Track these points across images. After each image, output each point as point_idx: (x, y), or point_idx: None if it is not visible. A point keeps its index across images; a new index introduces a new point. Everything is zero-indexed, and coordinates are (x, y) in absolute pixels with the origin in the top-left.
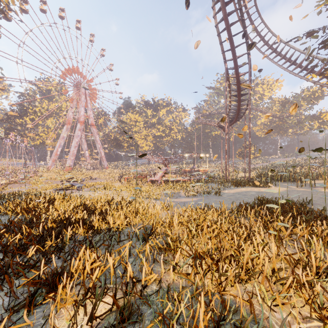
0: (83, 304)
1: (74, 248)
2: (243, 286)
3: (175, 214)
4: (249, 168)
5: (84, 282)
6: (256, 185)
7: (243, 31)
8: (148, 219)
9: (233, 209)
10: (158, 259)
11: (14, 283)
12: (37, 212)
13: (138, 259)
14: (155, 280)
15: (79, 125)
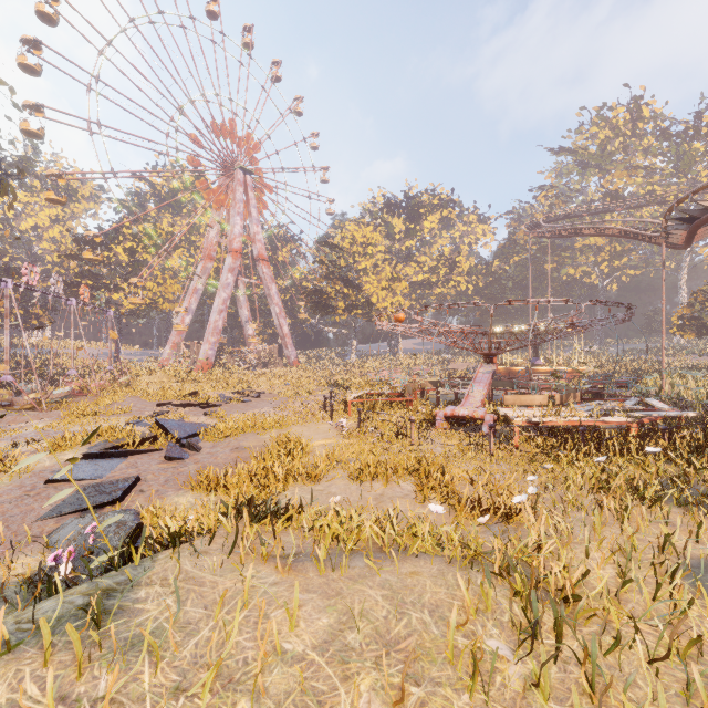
0: None
1: None
2: None
3: None
4: None
5: None
6: None
7: None
8: None
9: None
10: None
11: None
12: None
13: None
14: None
15: (229, 260)
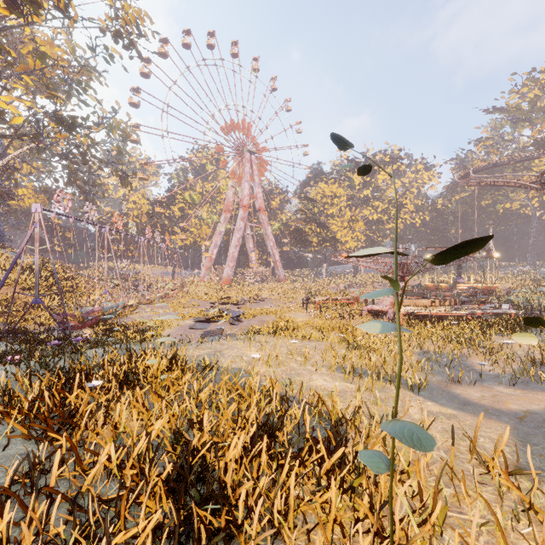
0: None
1: None
2: None
3: None
4: None
5: None
6: None
7: None
8: None
9: None
10: None
11: None
12: None
13: None
14: None
15: (241, 212)
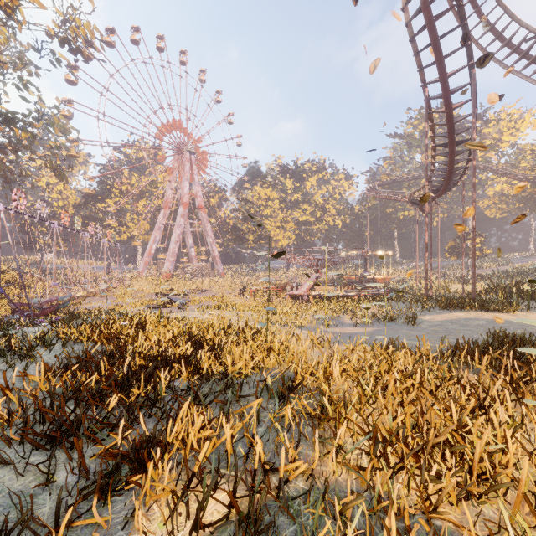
0: (184, 501)
1: (171, 402)
2: (473, 506)
3: (334, 356)
4: (472, 276)
5: (186, 462)
6: (487, 307)
7: (460, 25)
8: (288, 362)
9: (445, 352)
10: (307, 434)
11: (87, 450)
12: (121, 341)
13: (272, 430)
14: (302, 473)
15: (181, 209)
